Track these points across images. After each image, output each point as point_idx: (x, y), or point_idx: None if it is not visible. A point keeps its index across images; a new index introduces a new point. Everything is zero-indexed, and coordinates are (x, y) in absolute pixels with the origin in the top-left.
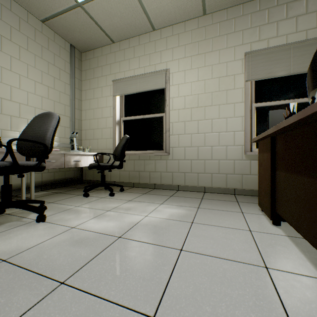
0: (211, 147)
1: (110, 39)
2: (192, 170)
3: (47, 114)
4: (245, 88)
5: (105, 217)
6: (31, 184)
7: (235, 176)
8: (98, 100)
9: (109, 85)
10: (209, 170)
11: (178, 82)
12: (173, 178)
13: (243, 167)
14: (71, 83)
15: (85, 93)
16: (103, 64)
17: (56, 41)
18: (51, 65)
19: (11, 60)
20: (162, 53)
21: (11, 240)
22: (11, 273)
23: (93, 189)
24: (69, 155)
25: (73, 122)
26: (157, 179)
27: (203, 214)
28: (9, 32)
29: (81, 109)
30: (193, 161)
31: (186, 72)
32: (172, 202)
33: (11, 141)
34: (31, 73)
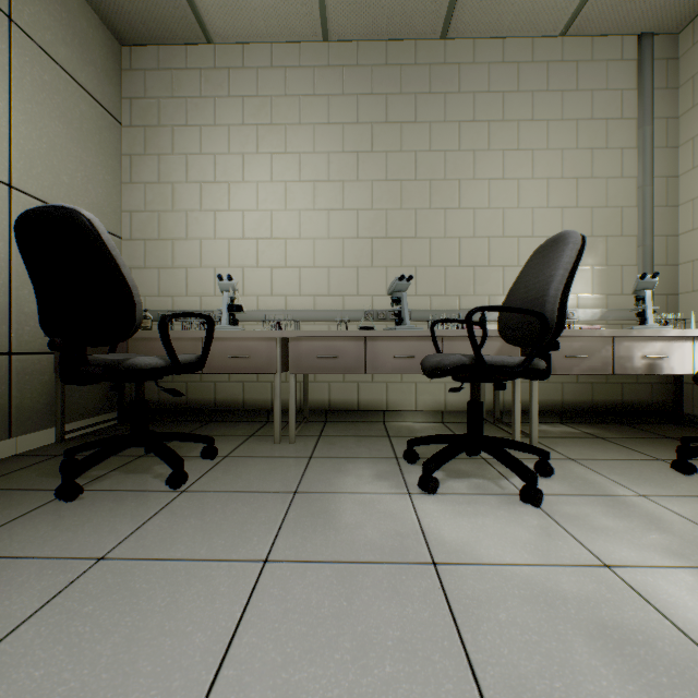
0: None
1: None
2: None
3: (554, 239)
4: None
5: None
6: (531, 406)
7: None
8: None
9: None
10: None
11: None
12: None
13: None
14: (640, 143)
15: (691, 148)
16: None
17: (595, 57)
18: (584, 122)
19: (503, 159)
20: None
21: (462, 520)
22: (429, 605)
23: None
24: (627, 340)
25: (644, 248)
26: None
27: None
28: (499, 107)
29: (676, 203)
30: None
31: None
32: None
33: (469, 314)
34: (539, 164)
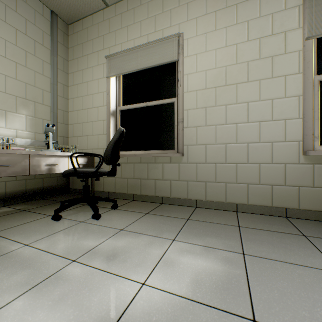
0: (247, 144)
1: (102, 1)
2: (217, 178)
3: None
4: (304, 50)
5: (55, 286)
6: None
7: (286, 188)
8: (88, 85)
9: (102, 64)
10: (244, 178)
11: (195, 51)
12: (189, 189)
13: (300, 174)
14: (52, 62)
15: (73, 76)
16: (94, 37)
17: (29, 2)
18: (21, 33)
19: None
20: (172, 13)
21: None
22: None
23: (76, 205)
24: (38, 156)
25: (54, 113)
26: (166, 190)
27: (265, 280)
28: None
29: (68, 98)
30: (219, 165)
31: (208, 35)
32: (192, 237)
33: None
34: None
